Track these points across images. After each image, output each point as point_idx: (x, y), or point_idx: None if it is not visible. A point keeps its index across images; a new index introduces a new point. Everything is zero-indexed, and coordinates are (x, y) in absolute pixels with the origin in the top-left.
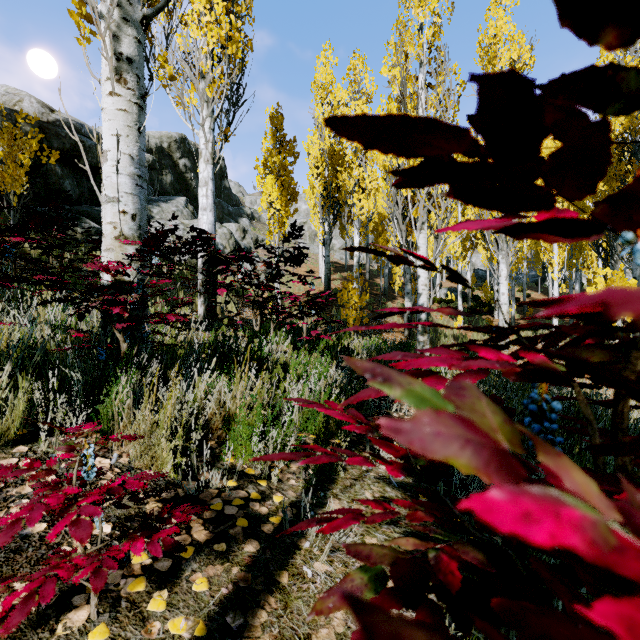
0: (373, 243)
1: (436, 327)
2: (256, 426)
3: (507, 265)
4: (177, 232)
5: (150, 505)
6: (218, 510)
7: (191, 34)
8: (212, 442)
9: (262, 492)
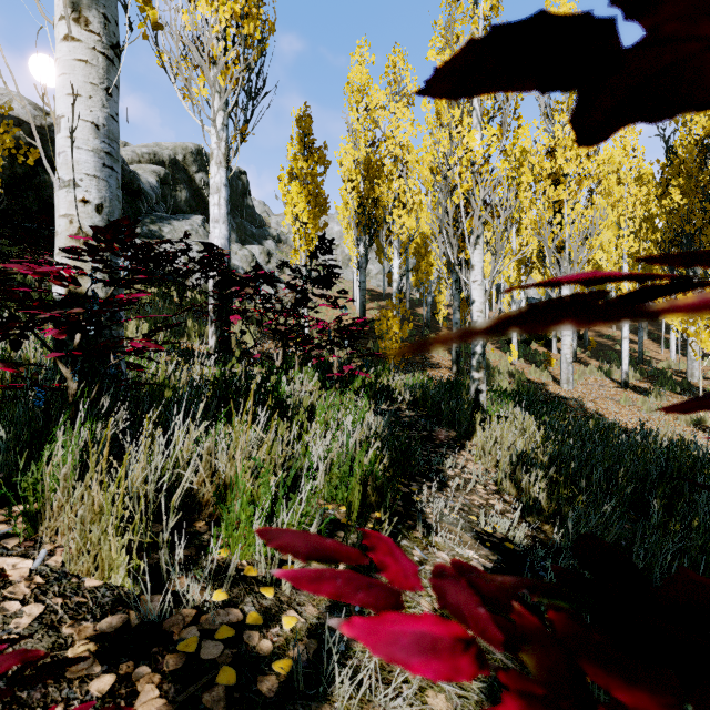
0: (415, 267)
1: (488, 362)
2: (264, 499)
3: (571, 290)
4: (191, 254)
5: (75, 649)
6: (190, 651)
7: (199, 9)
8: (200, 523)
9: (266, 610)
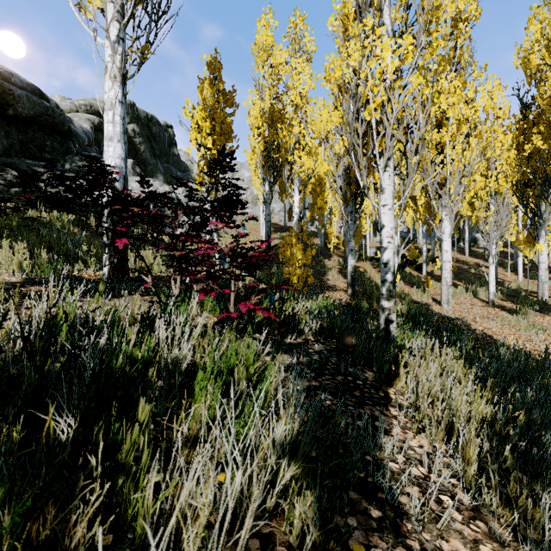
0: (311, 203)
1: (377, 285)
2: None
3: (451, 222)
4: None
5: None
6: None
7: None
8: None
9: None
